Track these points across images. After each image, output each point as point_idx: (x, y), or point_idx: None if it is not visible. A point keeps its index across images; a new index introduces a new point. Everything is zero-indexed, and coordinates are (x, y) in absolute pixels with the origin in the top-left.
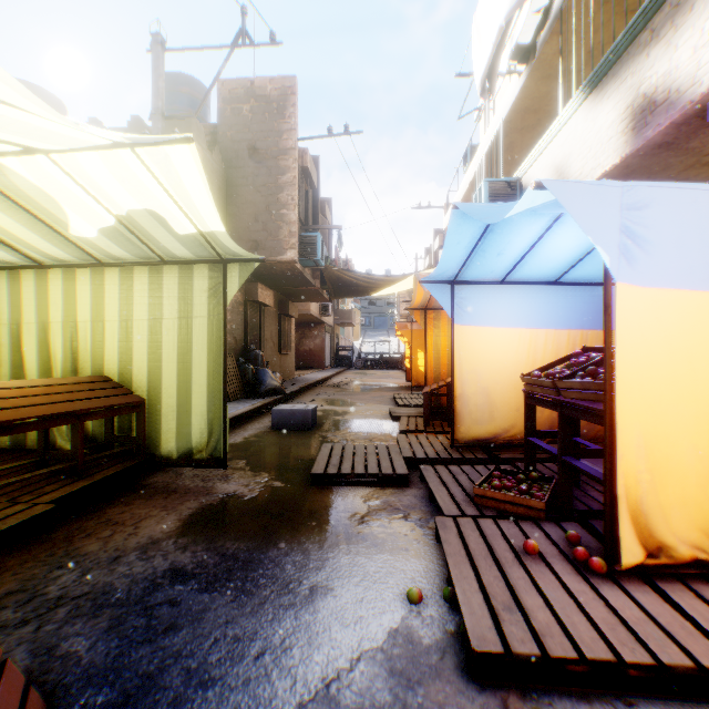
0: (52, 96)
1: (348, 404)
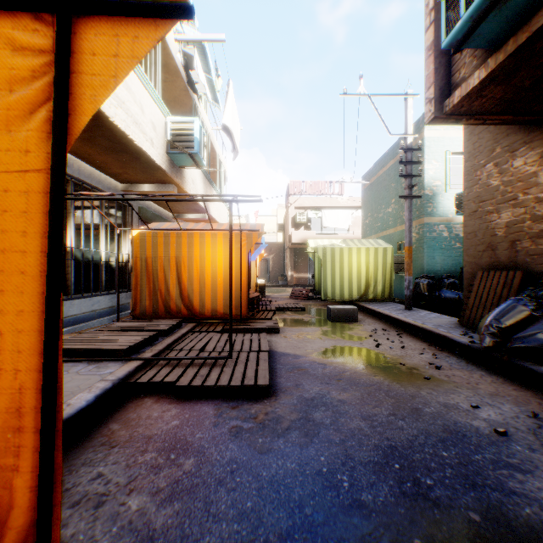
0: None
1: (345, 351)
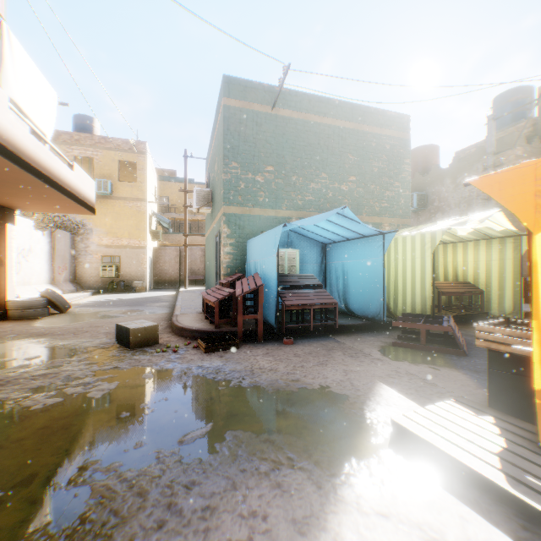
0: (432, 146)
1: None
